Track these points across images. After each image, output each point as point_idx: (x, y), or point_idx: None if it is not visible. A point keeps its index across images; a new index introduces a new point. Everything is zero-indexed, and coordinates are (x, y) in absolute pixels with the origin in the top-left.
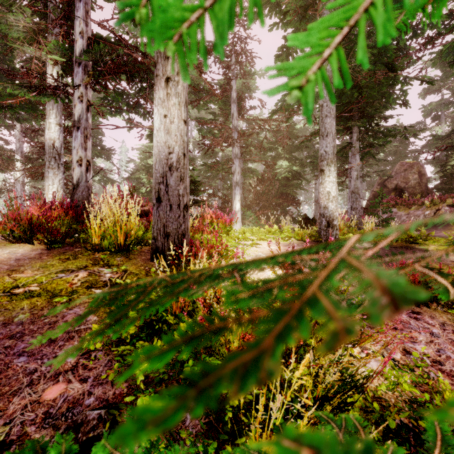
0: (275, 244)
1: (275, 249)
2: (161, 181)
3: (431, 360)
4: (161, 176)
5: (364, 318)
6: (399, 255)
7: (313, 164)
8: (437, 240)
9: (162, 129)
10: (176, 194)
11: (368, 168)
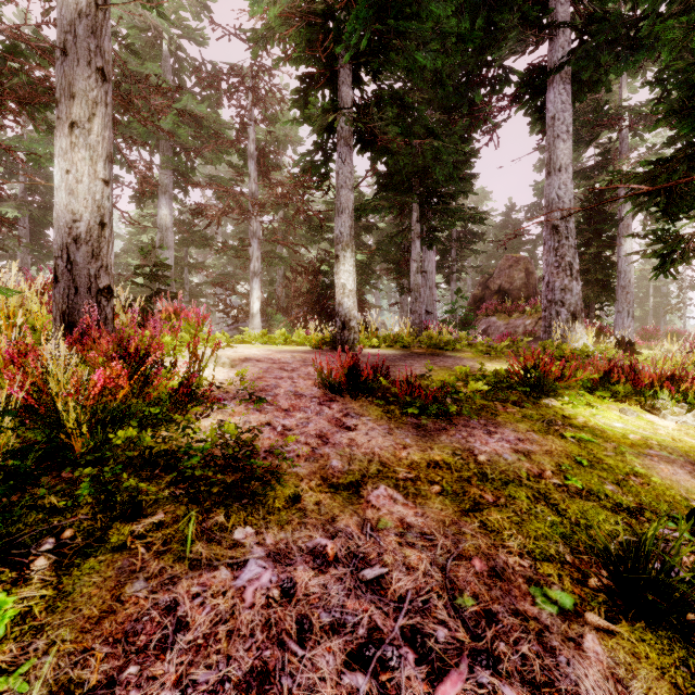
0: (268, 350)
1: (255, 353)
2: (64, 255)
3: (285, 428)
4: (64, 249)
5: (245, 399)
6: (411, 361)
7: (382, 253)
8: (468, 346)
9: (66, 189)
10: (86, 273)
11: (461, 261)
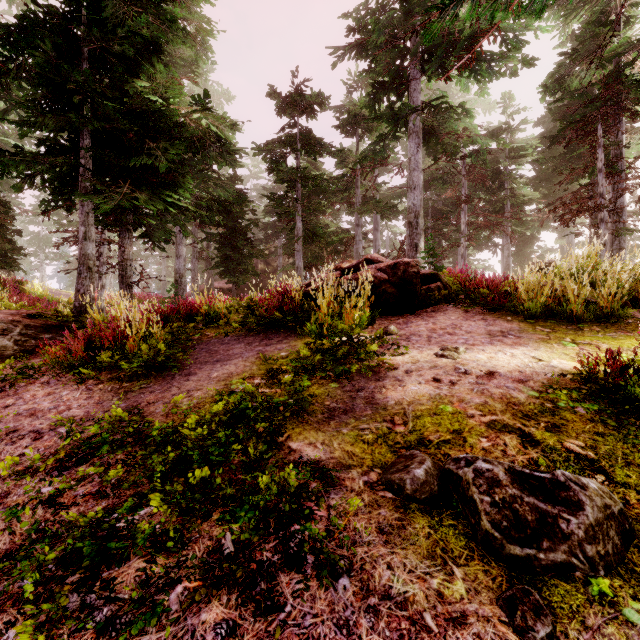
0: None
1: None
2: None
3: None
4: None
5: None
6: None
7: None
8: None
9: None
10: None
11: None
